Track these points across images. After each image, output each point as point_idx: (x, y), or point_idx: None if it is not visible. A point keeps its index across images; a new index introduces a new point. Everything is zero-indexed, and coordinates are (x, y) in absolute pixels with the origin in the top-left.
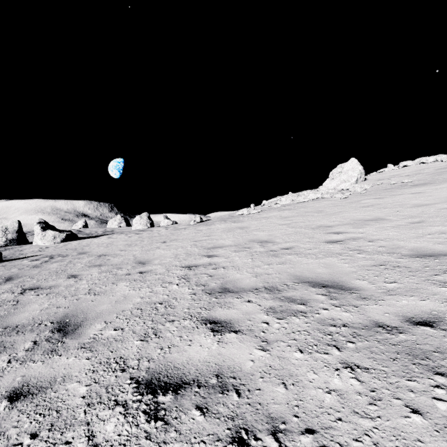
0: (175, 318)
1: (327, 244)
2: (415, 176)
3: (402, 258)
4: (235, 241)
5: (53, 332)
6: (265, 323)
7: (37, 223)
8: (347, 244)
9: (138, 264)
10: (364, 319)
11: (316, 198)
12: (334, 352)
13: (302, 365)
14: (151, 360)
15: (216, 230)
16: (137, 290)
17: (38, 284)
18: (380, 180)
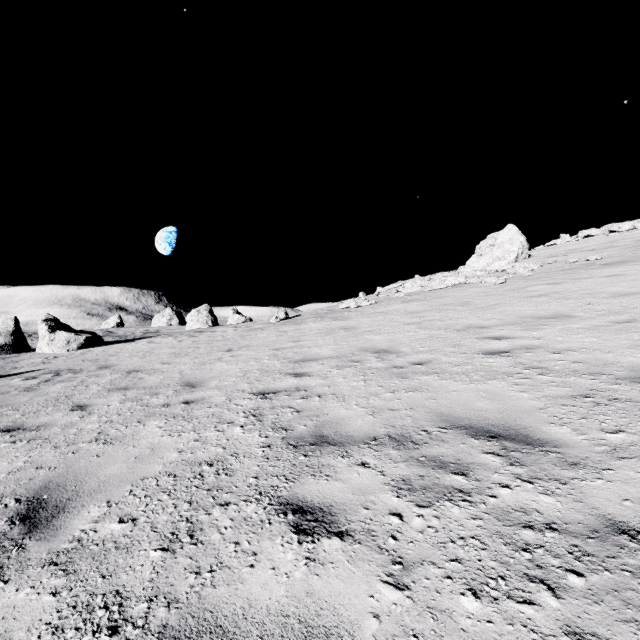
0: (232, 497)
1: (485, 356)
2: (605, 250)
3: (619, 384)
4: (338, 350)
5: (12, 523)
6: (396, 516)
7: (42, 320)
8: (518, 356)
9: (185, 387)
10: (585, 513)
11: (458, 283)
12: (546, 599)
13: (482, 636)
14: (174, 602)
15: (308, 331)
16: (176, 437)
17: (22, 421)
18: (553, 257)
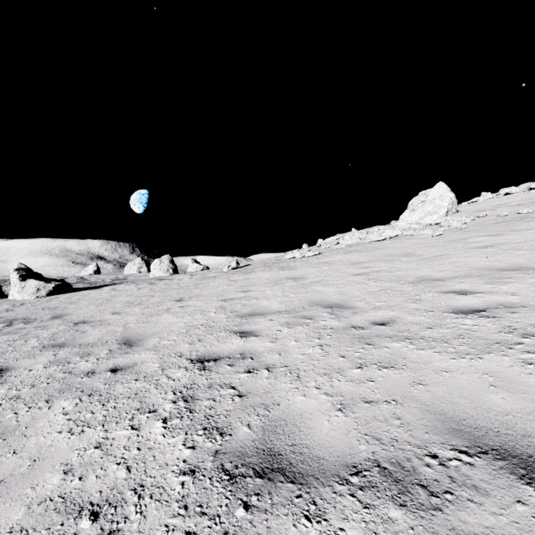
0: None
1: (459, 316)
2: (532, 205)
3: None
4: (287, 302)
5: None
6: None
7: (14, 269)
8: (501, 317)
9: (122, 346)
10: None
11: (395, 235)
12: None
13: None
14: None
15: (257, 281)
16: (75, 435)
17: None
18: (481, 211)
